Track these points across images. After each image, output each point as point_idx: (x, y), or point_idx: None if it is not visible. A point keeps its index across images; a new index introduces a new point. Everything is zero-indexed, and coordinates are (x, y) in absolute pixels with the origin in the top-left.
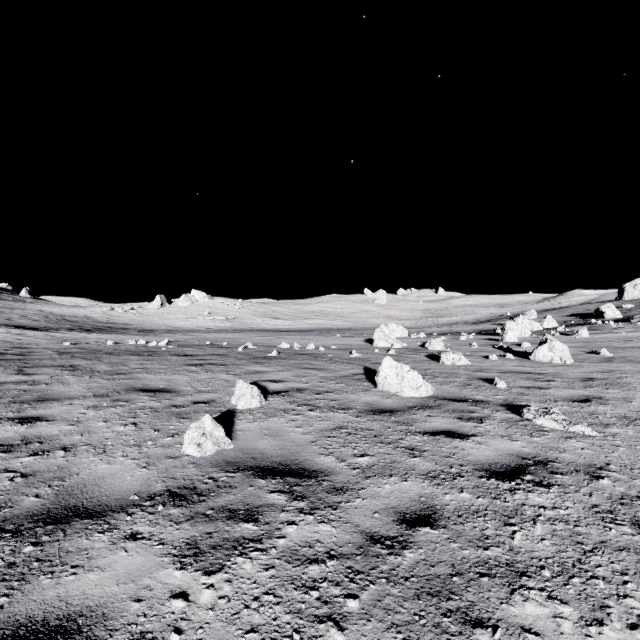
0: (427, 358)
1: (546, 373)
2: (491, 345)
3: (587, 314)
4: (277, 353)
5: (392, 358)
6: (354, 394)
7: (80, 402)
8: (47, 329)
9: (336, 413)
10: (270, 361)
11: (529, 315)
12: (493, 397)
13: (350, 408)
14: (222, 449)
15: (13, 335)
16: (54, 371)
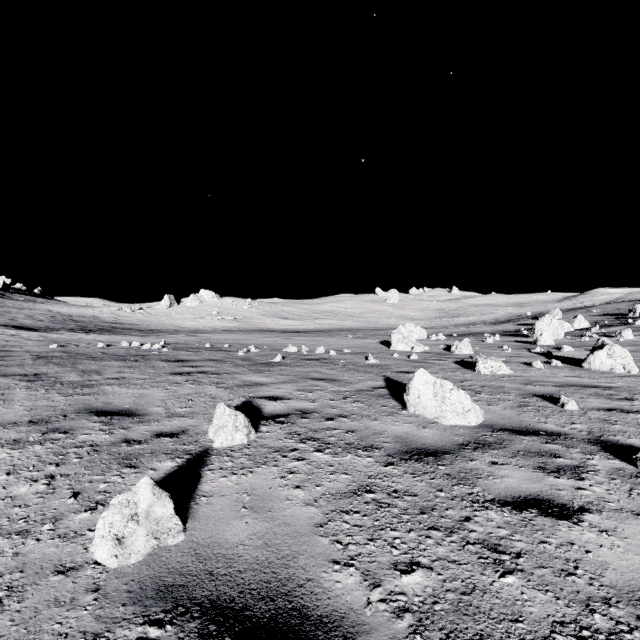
0: (457, 365)
1: (616, 387)
2: (525, 349)
3: (619, 314)
4: (281, 358)
5: (416, 365)
6: (377, 420)
7: (2, 433)
8: (46, 329)
9: (355, 457)
10: (272, 369)
11: (554, 315)
12: (570, 426)
13: (375, 447)
14: (162, 545)
15: (5, 336)
16: (9, 382)
